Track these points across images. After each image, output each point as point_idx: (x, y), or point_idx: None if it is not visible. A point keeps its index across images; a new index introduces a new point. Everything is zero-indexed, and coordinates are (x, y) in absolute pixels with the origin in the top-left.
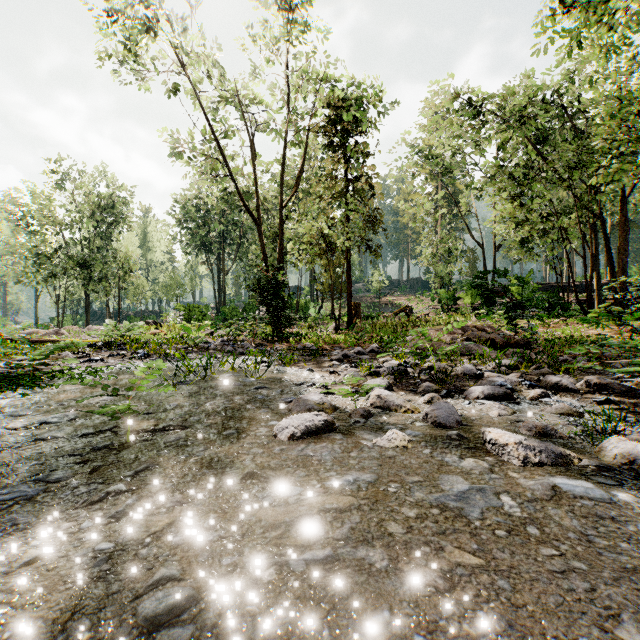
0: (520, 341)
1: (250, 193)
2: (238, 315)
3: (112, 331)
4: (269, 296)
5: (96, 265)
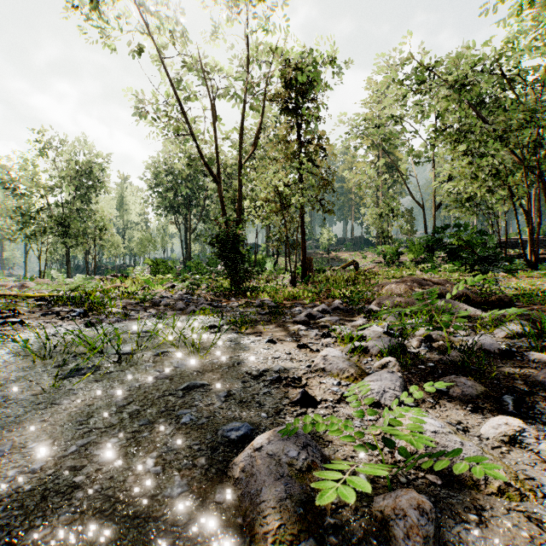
0: (504, 298)
1: (212, 159)
2: (202, 269)
3: None
4: (227, 250)
5: (74, 224)
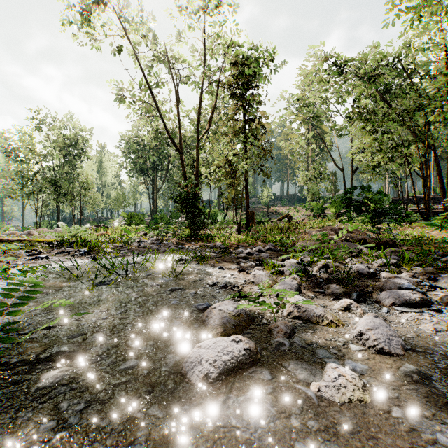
0: (389, 241)
1: (175, 132)
2: (166, 220)
3: (70, 232)
4: (188, 206)
5: (64, 184)
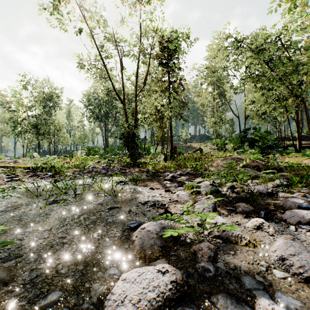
0: (277, 167)
1: (120, 90)
2: (114, 152)
3: None
4: (128, 142)
5: (42, 127)
